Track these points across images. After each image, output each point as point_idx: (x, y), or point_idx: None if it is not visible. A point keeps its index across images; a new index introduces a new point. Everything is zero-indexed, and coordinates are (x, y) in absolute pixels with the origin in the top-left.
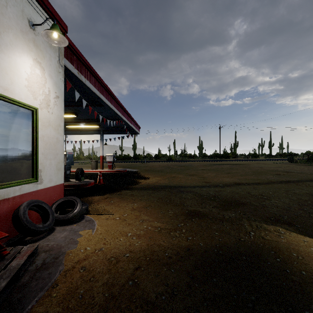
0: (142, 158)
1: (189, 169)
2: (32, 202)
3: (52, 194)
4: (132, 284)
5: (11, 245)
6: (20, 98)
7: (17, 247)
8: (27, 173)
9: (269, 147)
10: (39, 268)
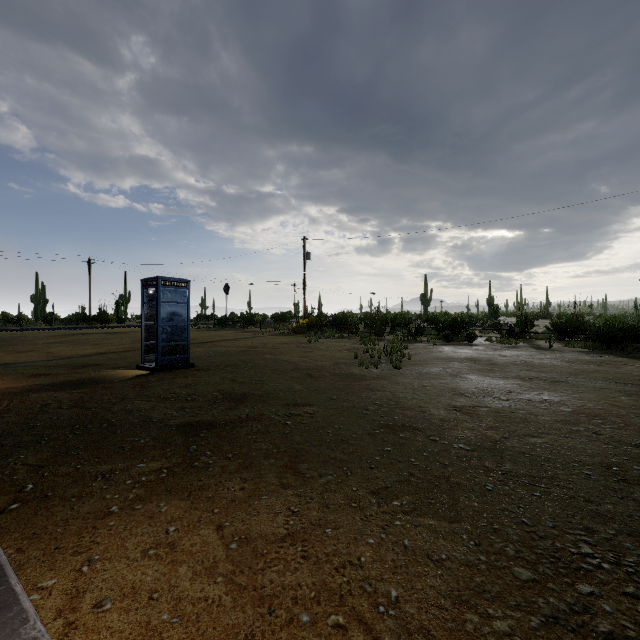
0: None
1: (16, 345)
2: None
3: None
4: None
5: None
6: None
7: None
8: None
9: None
10: None
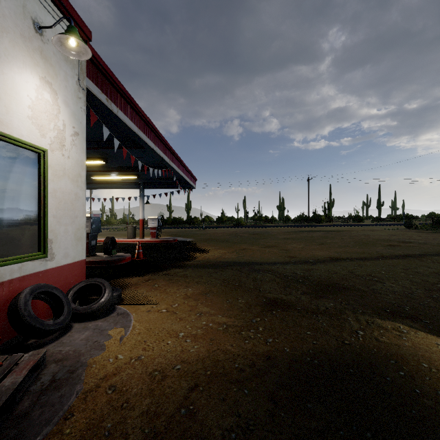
0: (199, 222)
1: (266, 239)
2: (38, 287)
3: (69, 275)
4: (185, 414)
5: (5, 352)
6: (20, 134)
7: (14, 356)
8: (31, 245)
9: (377, 207)
10: (46, 387)
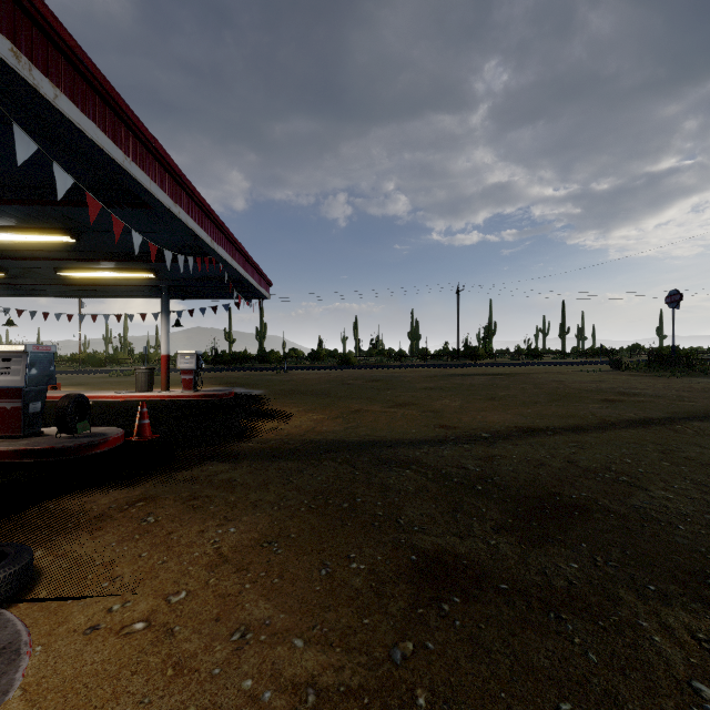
0: (279, 359)
1: (394, 389)
2: None
3: None
4: None
5: None
6: None
7: None
8: None
9: (560, 336)
10: None
